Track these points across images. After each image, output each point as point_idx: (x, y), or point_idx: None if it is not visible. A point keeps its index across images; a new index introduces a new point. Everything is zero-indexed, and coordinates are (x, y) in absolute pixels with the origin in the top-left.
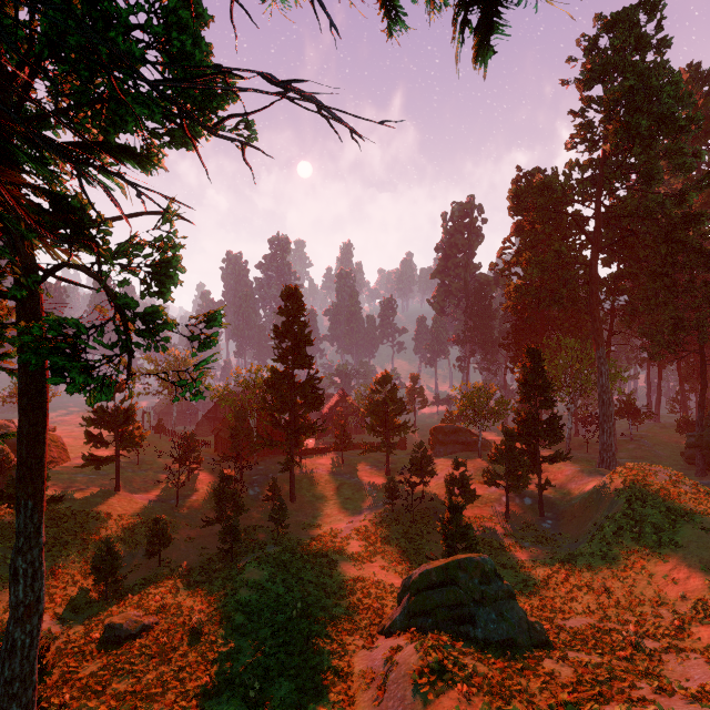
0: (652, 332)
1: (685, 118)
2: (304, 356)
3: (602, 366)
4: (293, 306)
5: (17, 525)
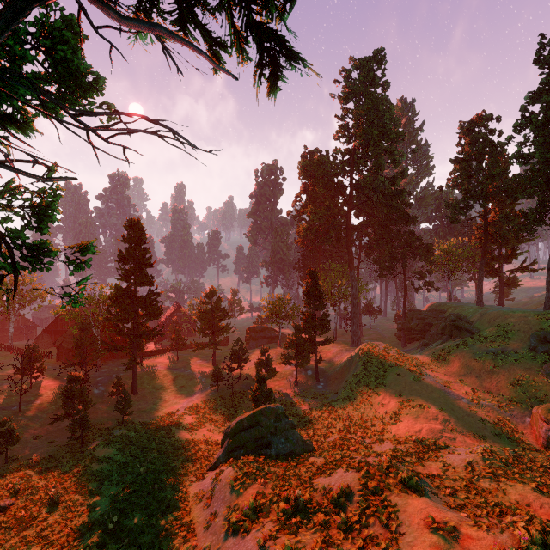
0: (380, 261)
1: (396, 132)
2: (145, 276)
3: (353, 282)
4: (135, 235)
5: None
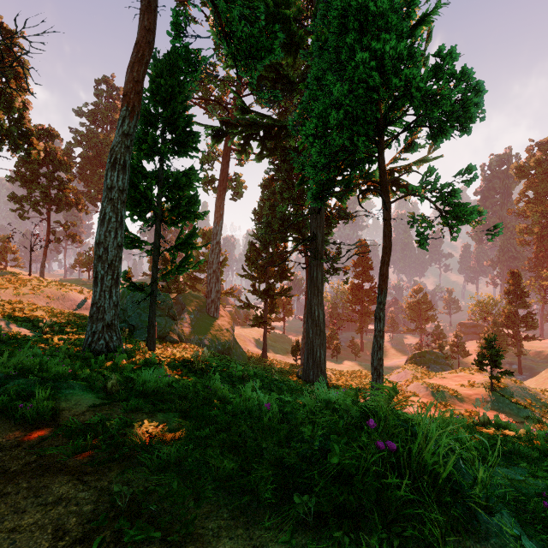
0: None
1: None
2: (368, 276)
3: None
4: (362, 250)
5: (305, 312)
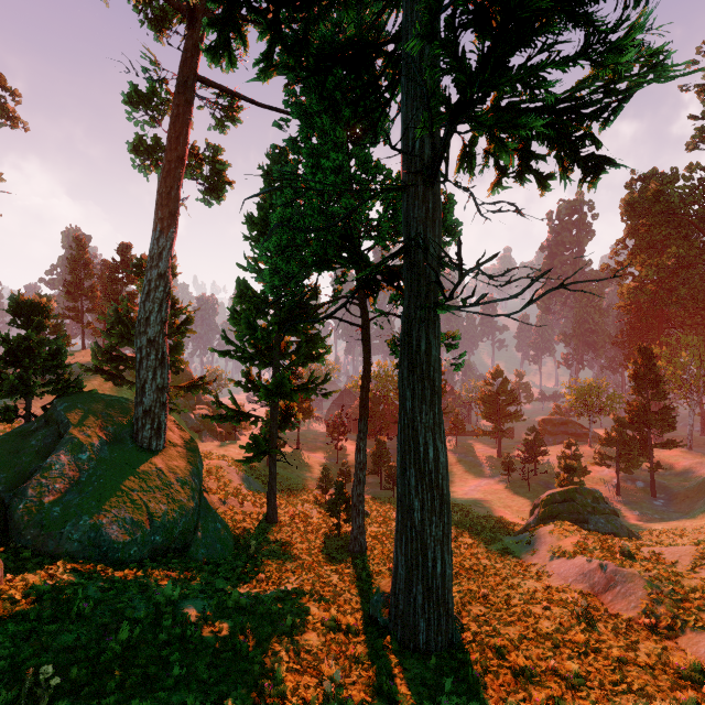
0: None
1: None
2: None
3: None
4: None
5: (360, 427)
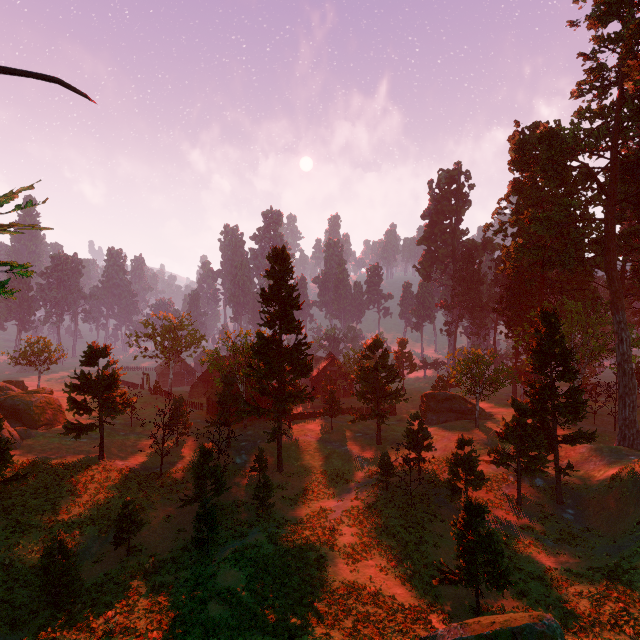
0: None
1: None
2: (292, 321)
3: (623, 332)
4: (280, 268)
5: None
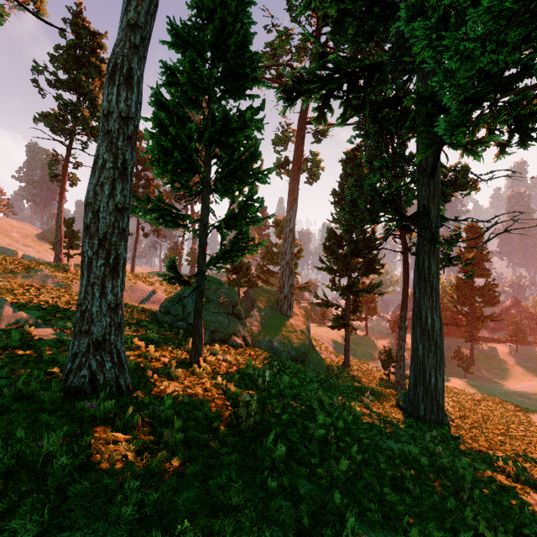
0: None
1: None
2: (482, 269)
3: None
4: (473, 236)
5: (401, 314)
